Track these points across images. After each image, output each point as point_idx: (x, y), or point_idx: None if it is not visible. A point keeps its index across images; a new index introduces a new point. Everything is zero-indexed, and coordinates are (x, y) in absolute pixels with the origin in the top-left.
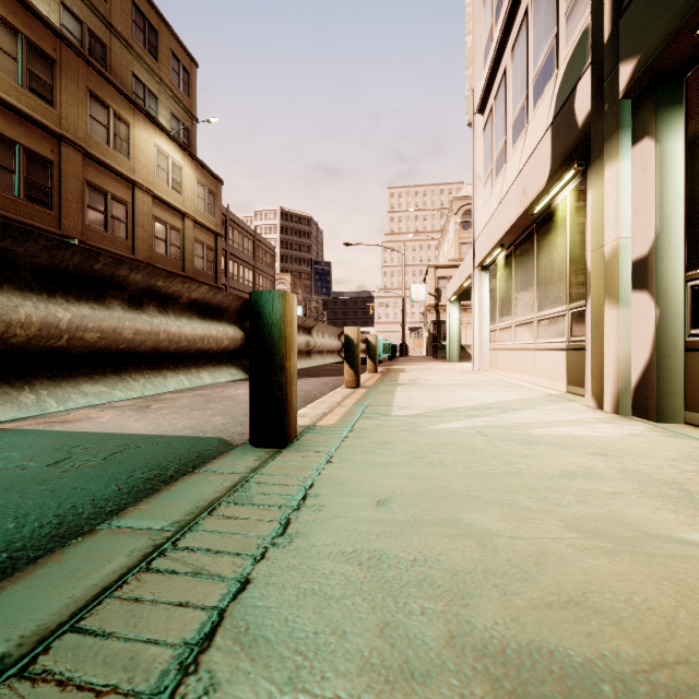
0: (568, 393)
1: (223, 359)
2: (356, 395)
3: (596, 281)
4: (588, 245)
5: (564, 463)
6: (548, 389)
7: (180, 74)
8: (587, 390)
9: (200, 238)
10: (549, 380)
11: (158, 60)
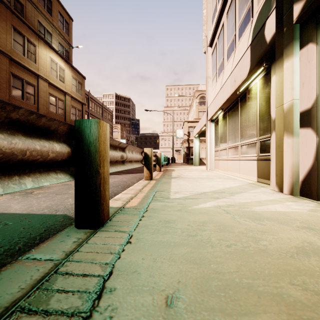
0: (258, 182)
1: (52, 167)
2: (150, 185)
3: (278, 123)
4: (272, 105)
5: (290, 238)
6: (247, 180)
7: (64, 24)
8: (271, 181)
9: (74, 105)
10: (247, 175)
11: (52, 16)
